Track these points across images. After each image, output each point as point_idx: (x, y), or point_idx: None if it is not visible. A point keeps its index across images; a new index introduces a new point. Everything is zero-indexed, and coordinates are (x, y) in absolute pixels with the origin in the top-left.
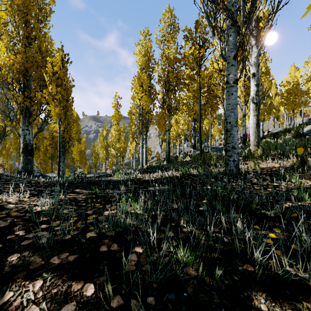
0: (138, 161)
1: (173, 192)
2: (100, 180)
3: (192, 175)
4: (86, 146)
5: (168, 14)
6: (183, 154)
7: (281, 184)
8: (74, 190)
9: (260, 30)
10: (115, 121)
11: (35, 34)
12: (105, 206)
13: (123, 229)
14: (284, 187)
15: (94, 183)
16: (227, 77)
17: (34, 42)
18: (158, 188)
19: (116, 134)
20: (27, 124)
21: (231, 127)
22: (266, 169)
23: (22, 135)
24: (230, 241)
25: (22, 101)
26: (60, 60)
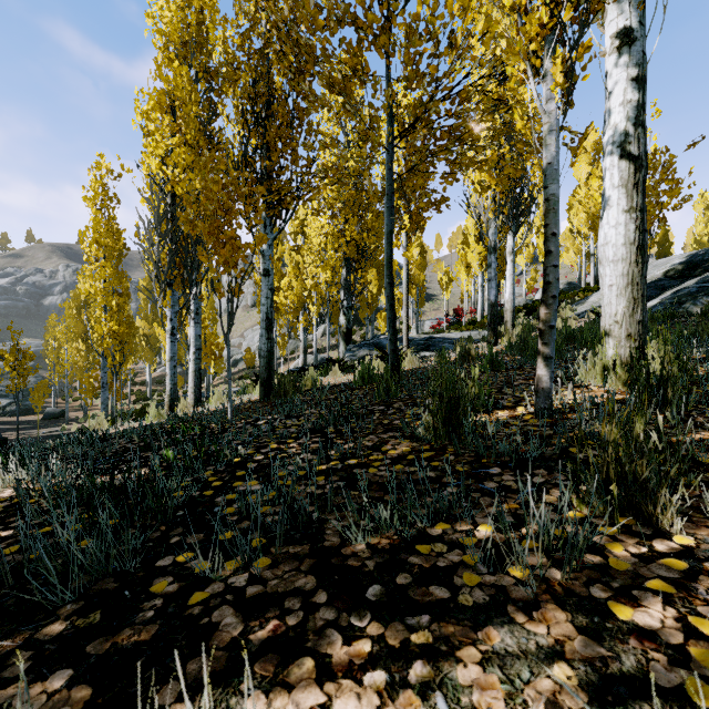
0: None
1: None
2: None
3: None
4: None
5: None
6: (315, 354)
7: None
8: None
9: None
10: (94, 248)
11: None
12: None
13: None
14: None
15: None
16: None
17: None
18: None
19: (100, 290)
20: None
21: None
22: None
23: None
24: None
25: None
26: None
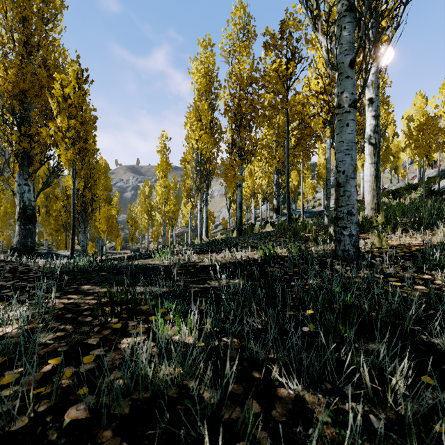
0: (195, 230)
1: (251, 293)
2: (131, 265)
3: (279, 257)
4: (119, 209)
5: (239, 12)
6: (261, 221)
7: (436, 277)
8: (80, 288)
9: (381, 32)
10: (161, 173)
11: (37, 40)
12: (127, 325)
13: (150, 394)
14: (443, 283)
15: (119, 272)
16: (339, 96)
17: (36, 52)
18: (225, 282)
19: (163, 192)
20: (26, 176)
21: (346, 180)
22: (400, 249)
23: (17, 193)
24: (386, 426)
25: (17, 141)
26: (74, 79)
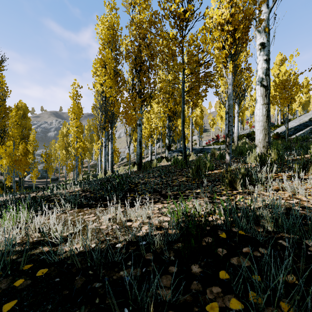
0: None
1: None
2: None
3: (209, 231)
4: (35, 145)
5: None
6: (155, 155)
7: None
8: None
9: None
10: (73, 115)
11: None
12: None
13: None
14: None
15: None
16: None
17: None
18: None
19: (75, 131)
20: None
21: None
22: None
23: None
24: None
25: None
26: None
